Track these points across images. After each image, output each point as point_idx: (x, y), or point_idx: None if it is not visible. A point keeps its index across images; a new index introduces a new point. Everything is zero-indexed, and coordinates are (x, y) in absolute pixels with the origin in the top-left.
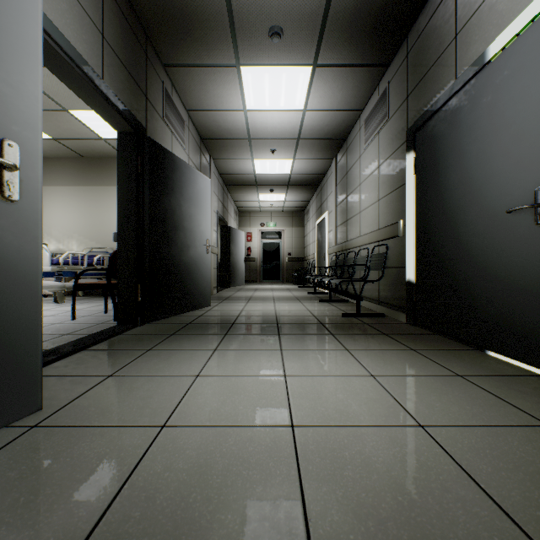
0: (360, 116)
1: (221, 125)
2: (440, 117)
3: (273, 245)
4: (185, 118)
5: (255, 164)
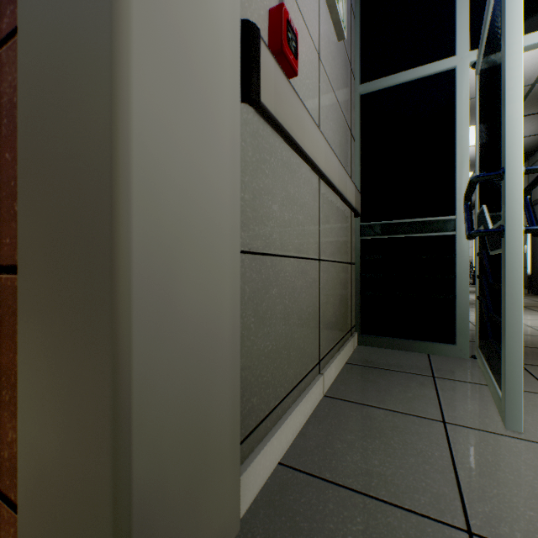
0: None
1: None
2: (537, 207)
3: None
4: None
5: None
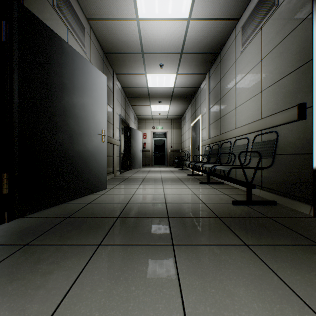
0: (236, 26)
1: (118, 37)
2: None
3: (161, 141)
4: (85, 26)
5: (147, 79)
